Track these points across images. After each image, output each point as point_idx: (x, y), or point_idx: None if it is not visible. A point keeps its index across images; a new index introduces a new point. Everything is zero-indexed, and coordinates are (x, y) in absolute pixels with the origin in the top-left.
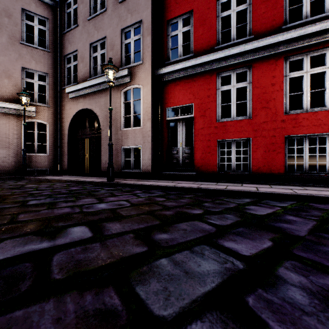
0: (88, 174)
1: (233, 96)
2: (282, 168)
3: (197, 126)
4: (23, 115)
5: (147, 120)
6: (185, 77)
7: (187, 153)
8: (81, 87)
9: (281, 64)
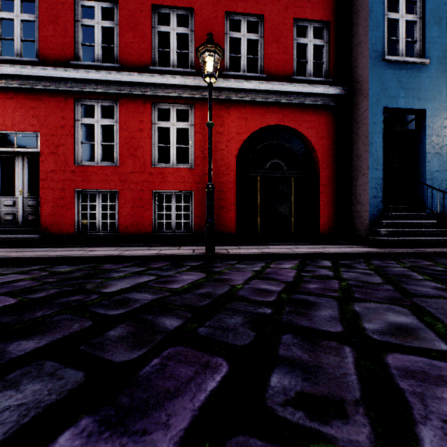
0: None
1: (98, 135)
2: (151, 227)
3: (45, 167)
4: None
5: None
6: (25, 90)
7: (32, 206)
8: None
9: (150, 108)
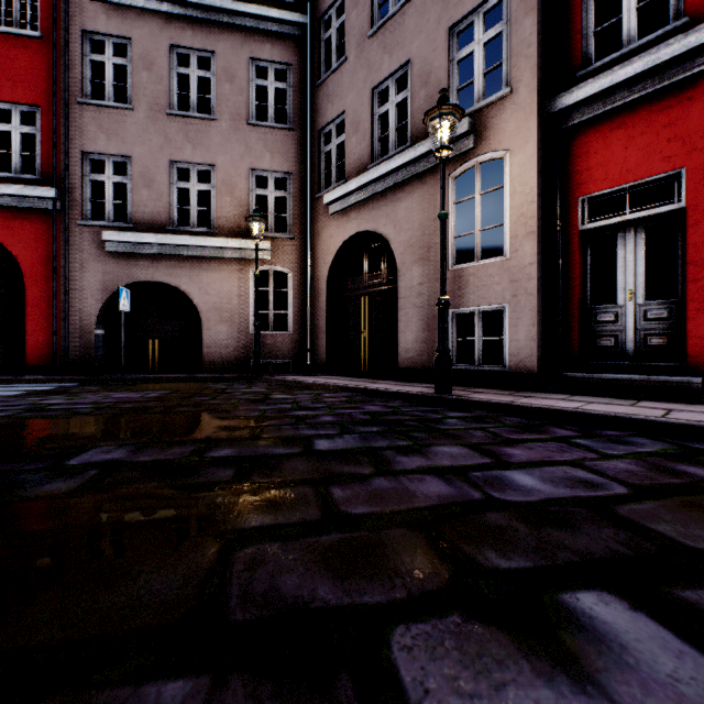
0: (366, 372)
1: None
2: None
3: (701, 236)
4: (255, 258)
5: (525, 237)
6: (649, 96)
7: (653, 321)
8: (355, 187)
9: None
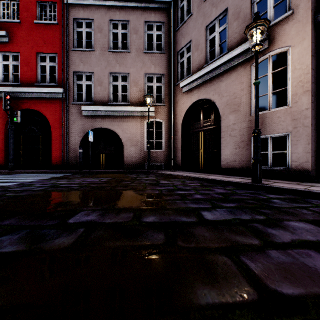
0: (202, 170)
1: None
2: None
3: None
4: (148, 115)
5: (302, 94)
6: None
7: None
8: (197, 77)
9: None
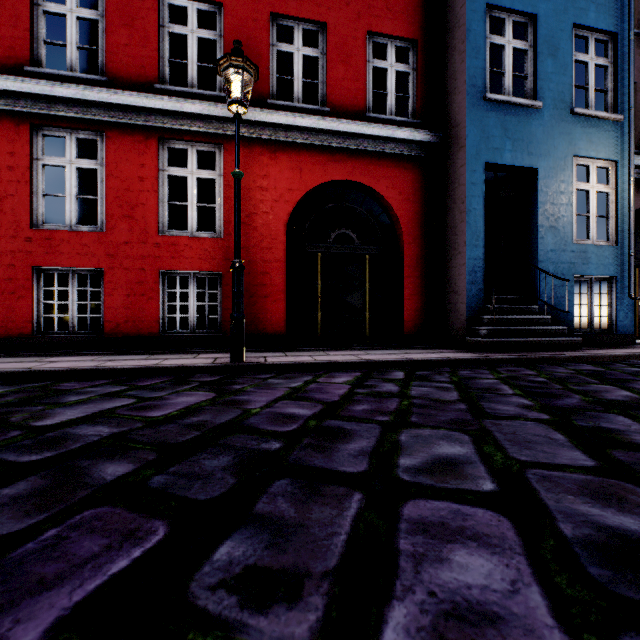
0: None
1: (71, 183)
2: (157, 326)
3: None
4: None
5: None
6: None
7: None
8: None
9: (155, 147)
